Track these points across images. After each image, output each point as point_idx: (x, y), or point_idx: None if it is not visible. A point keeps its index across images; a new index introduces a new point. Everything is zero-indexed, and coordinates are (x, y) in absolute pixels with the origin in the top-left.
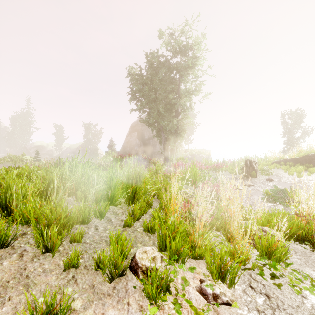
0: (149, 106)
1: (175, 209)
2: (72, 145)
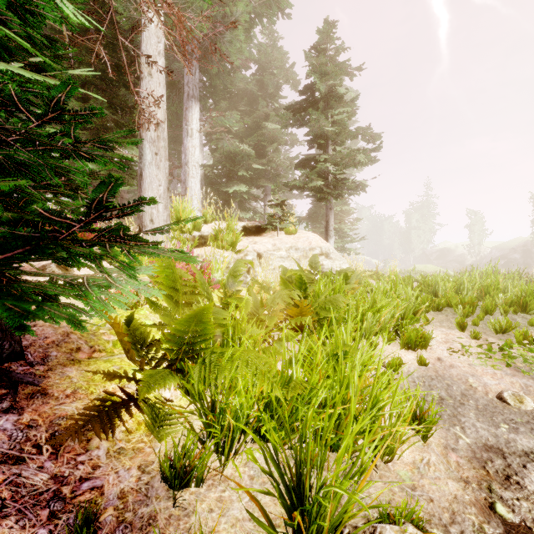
0: None
1: None
2: (501, 245)
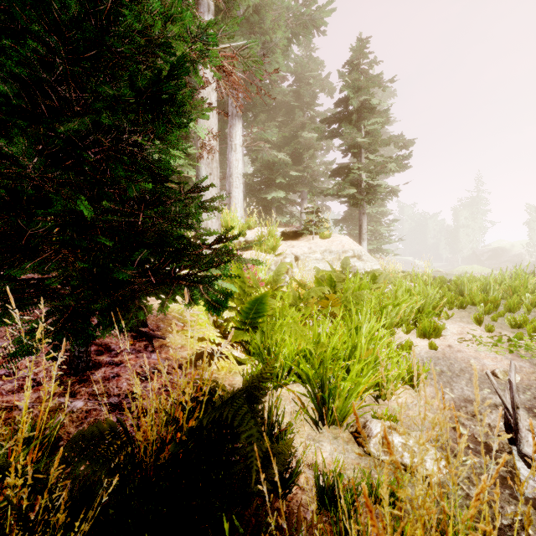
0: None
1: None
2: None
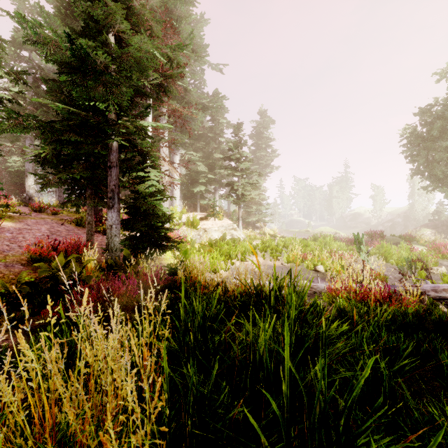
0: (422, 171)
1: (293, 252)
2: (394, 211)
